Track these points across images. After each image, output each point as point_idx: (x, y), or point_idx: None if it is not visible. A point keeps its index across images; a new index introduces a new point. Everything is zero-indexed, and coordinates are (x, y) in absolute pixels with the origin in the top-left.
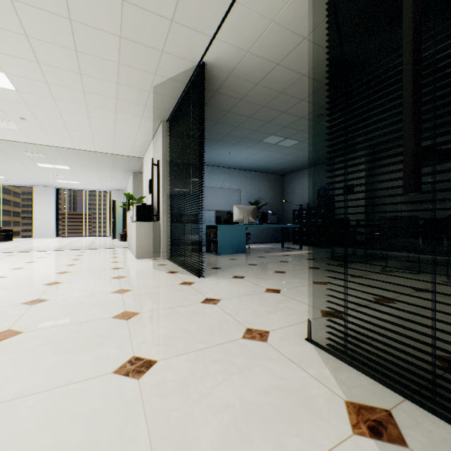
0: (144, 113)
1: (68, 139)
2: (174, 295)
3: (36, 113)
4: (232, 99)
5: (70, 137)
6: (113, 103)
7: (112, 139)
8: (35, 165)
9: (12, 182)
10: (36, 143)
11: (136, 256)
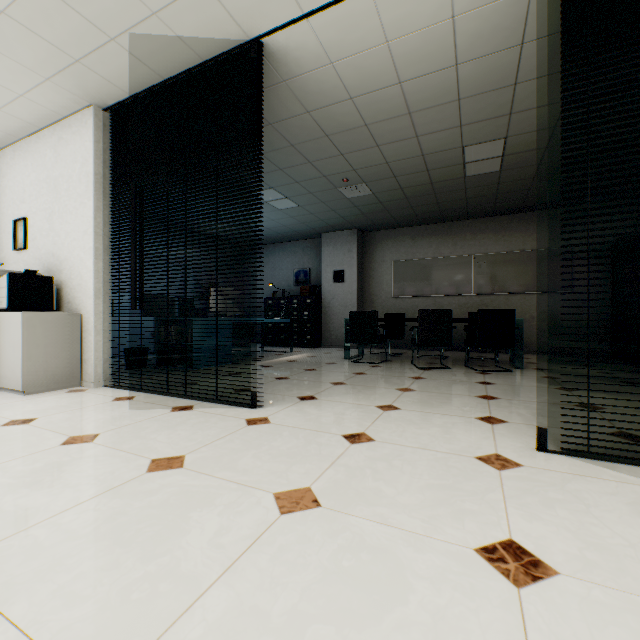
0: (57, 74)
1: None
2: (288, 444)
3: None
4: None
5: None
6: None
7: None
8: None
9: None
10: None
11: (22, 390)
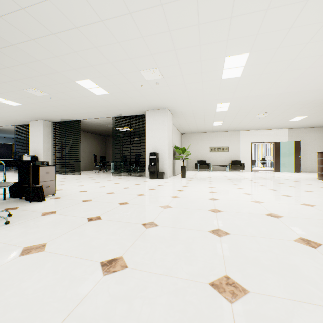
0: None
1: None
2: None
3: None
4: (2, 130)
5: None
6: None
7: None
8: None
9: None
10: None
11: None
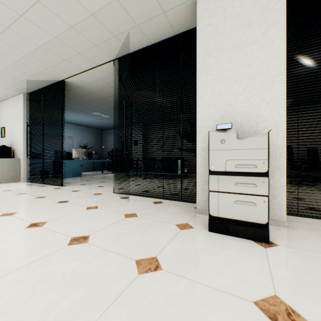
0: (10, 87)
1: None
2: (56, 191)
3: None
4: (76, 94)
5: None
6: None
7: None
8: None
9: None
10: None
11: (0, 182)
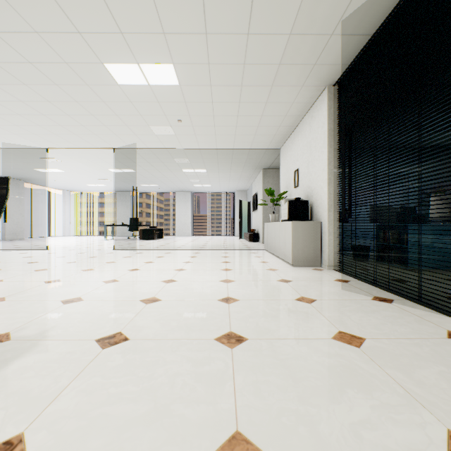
0: (306, 80)
1: (212, 138)
2: None
3: (191, 110)
4: None
5: (214, 135)
6: (272, 73)
7: (254, 129)
8: (180, 171)
9: (162, 190)
10: (185, 147)
11: (292, 264)
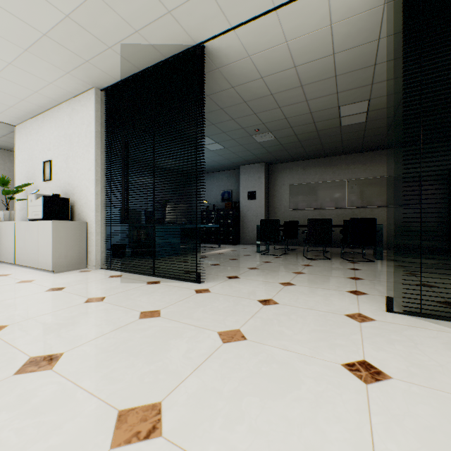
0: (74, 69)
1: None
2: (223, 304)
3: None
4: None
5: None
6: (31, 37)
7: None
8: None
9: None
10: None
11: (52, 270)
